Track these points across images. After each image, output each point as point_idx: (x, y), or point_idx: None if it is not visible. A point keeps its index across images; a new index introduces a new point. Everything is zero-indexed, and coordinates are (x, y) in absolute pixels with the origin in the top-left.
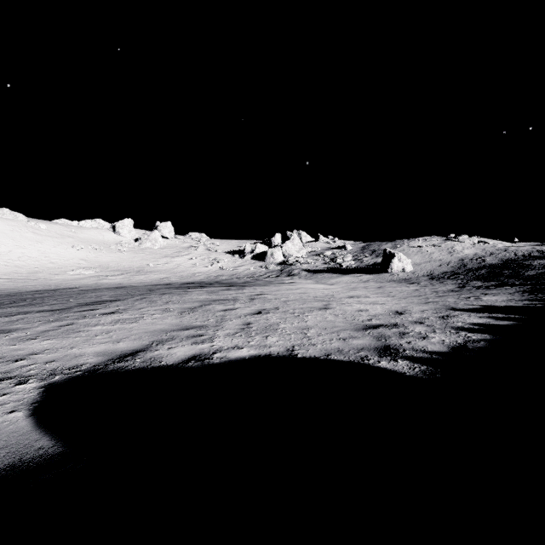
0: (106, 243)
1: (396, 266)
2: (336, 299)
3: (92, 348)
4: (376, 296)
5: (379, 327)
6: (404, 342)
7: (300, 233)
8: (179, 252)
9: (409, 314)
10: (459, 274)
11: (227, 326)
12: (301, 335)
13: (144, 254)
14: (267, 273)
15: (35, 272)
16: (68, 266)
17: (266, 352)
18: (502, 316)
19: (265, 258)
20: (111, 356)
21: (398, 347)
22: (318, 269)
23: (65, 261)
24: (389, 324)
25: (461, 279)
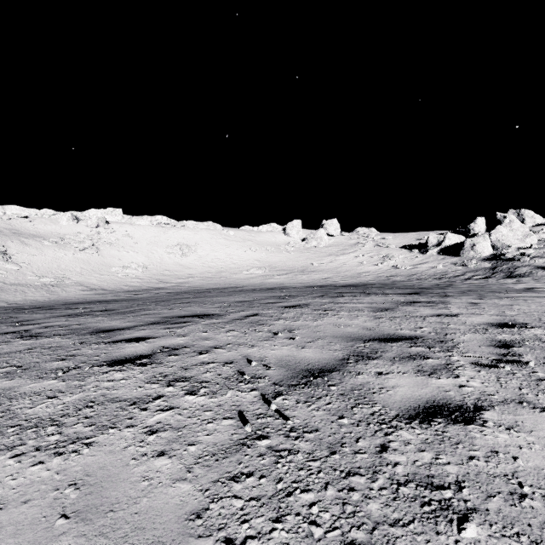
0: (276, 245)
1: None
2: None
3: None
4: None
5: None
6: None
7: (520, 213)
8: (344, 250)
9: None
10: None
11: None
12: None
13: (309, 253)
14: (467, 273)
15: (220, 271)
16: (244, 267)
17: None
18: None
19: (460, 252)
20: None
21: None
22: None
23: (243, 262)
24: None
25: None
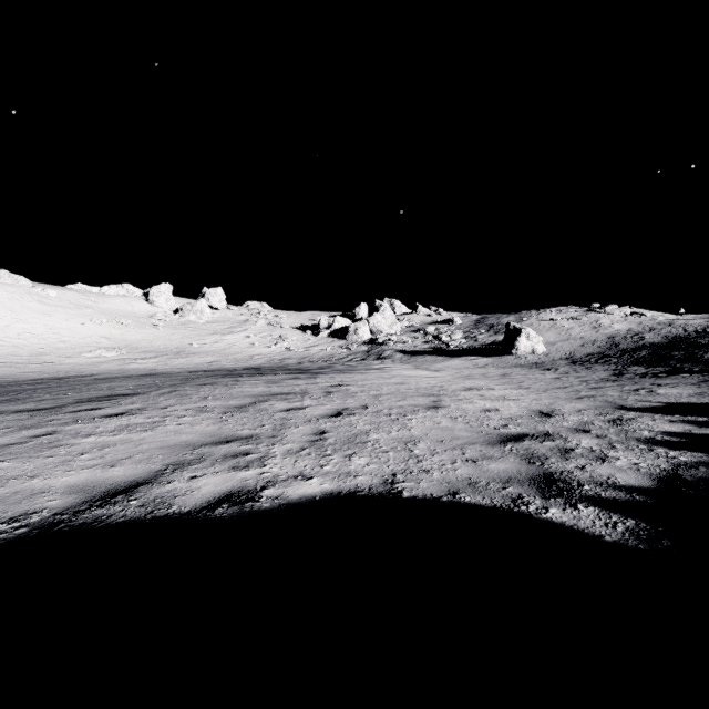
0: (135, 316)
1: (523, 345)
2: (449, 392)
3: (65, 478)
4: (504, 388)
5: (523, 438)
6: (574, 468)
7: (392, 303)
8: (232, 327)
9: (561, 416)
10: (610, 357)
11: (290, 437)
12: (405, 454)
13: (186, 330)
14: (350, 356)
15: (39, 353)
16: (84, 347)
17: (351, 487)
18: (705, 420)
19: (346, 335)
20: (92, 494)
21: (569, 478)
22: (417, 350)
23: (80, 340)
24: (537, 432)
25: (615, 364)
